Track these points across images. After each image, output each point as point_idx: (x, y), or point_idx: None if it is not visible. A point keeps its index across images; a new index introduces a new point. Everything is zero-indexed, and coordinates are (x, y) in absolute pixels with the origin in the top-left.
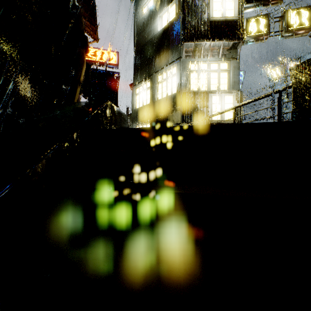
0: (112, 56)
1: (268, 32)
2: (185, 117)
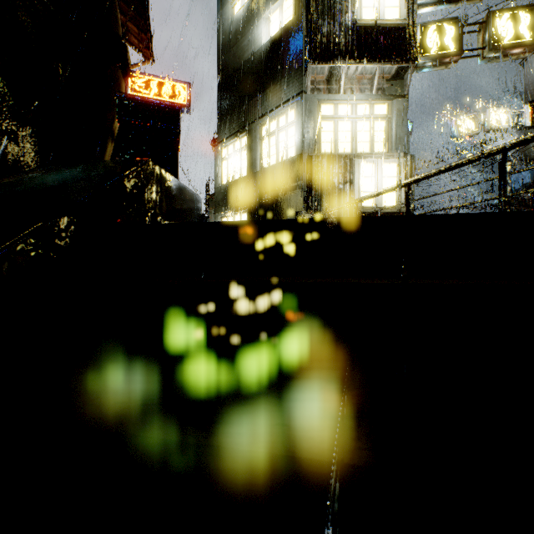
0: (179, 89)
1: (460, 49)
2: (312, 202)
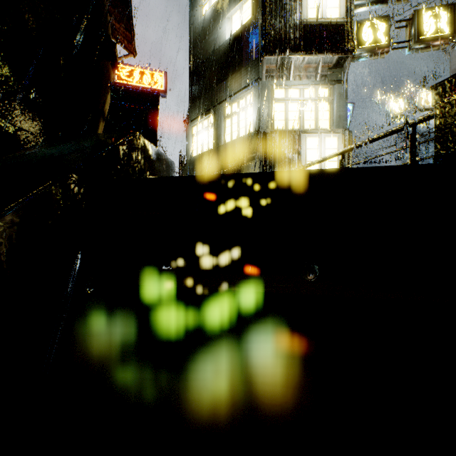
0: (157, 78)
1: (390, 42)
2: (267, 169)
